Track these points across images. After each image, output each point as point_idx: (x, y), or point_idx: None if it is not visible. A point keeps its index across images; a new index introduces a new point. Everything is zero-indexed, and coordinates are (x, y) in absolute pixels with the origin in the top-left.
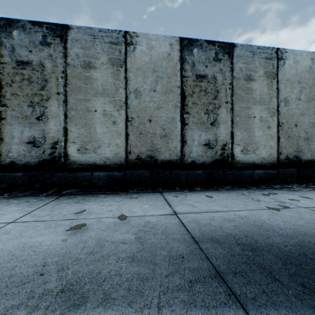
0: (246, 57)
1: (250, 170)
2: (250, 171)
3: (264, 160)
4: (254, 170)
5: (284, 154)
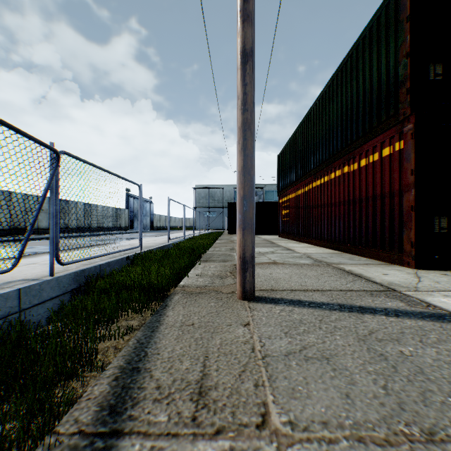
0: (0, 193)
1: (1, 231)
2: (1, 232)
3: (6, 228)
4: (3, 231)
5: (14, 226)
